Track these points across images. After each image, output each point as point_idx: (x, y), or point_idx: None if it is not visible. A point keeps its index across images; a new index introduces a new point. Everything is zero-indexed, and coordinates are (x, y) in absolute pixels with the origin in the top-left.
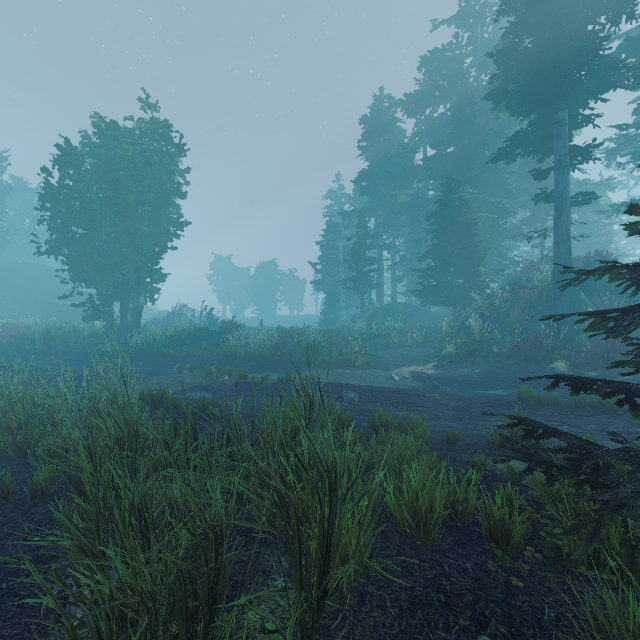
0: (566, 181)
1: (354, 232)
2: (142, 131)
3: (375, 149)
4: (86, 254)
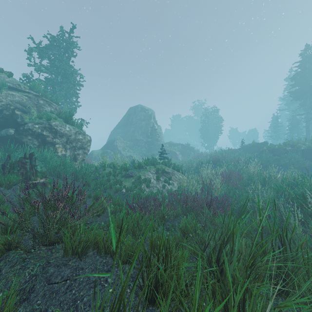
0: (308, 115)
1: (289, 115)
2: (214, 112)
3: (288, 90)
4: (205, 138)
